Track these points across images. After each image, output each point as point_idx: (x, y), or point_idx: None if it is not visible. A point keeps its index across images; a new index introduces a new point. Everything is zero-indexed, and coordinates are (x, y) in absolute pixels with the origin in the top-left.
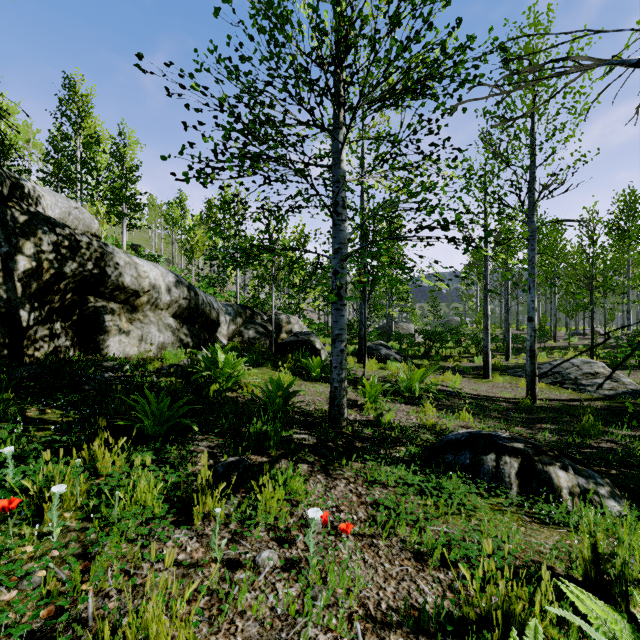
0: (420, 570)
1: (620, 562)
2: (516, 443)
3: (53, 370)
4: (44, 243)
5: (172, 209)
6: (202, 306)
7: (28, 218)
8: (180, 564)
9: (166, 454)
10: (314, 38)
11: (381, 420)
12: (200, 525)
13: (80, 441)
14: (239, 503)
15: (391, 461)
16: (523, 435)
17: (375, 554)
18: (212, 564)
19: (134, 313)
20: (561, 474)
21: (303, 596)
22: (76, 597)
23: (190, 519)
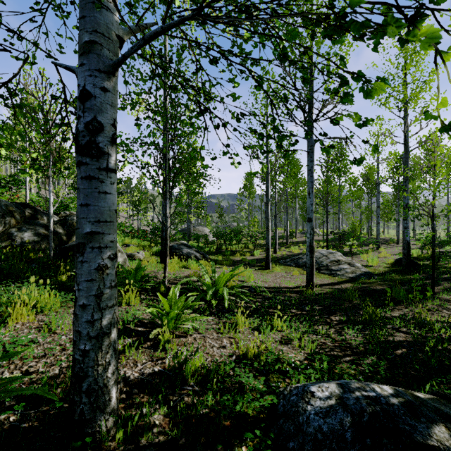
0: None
1: None
2: (436, 429)
3: None
4: None
5: None
6: None
7: None
8: None
9: None
10: None
11: (185, 370)
12: None
13: None
14: None
15: None
16: (335, 339)
17: None
18: None
19: None
20: None
21: None
22: None
23: None
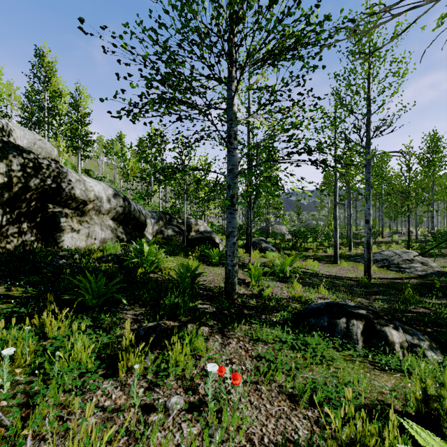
0: (293, 409)
1: (446, 402)
2: (361, 310)
3: (19, 258)
4: (14, 164)
5: (114, 144)
6: (133, 212)
7: (1, 145)
8: (106, 409)
9: (101, 321)
10: (214, 17)
11: (262, 294)
12: (124, 376)
13: (34, 311)
14: (155, 358)
15: (270, 324)
16: (363, 304)
17: (259, 397)
18: (131, 409)
19: (83, 217)
20: (394, 333)
21: (203, 434)
22: (17, 441)
23: (116, 372)
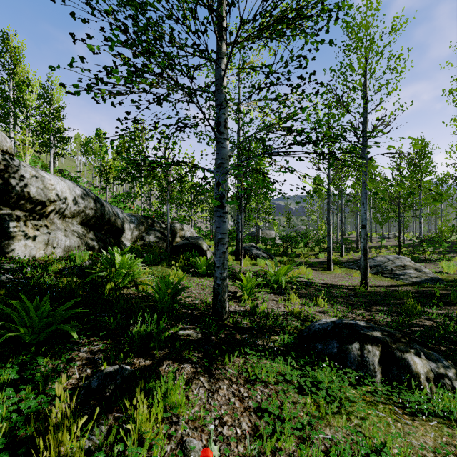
0: None
1: None
2: (374, 332)
3: None
4: None
5: (92, 142)
6: (108, 215)
7: None
8: None
9: (37, 367)
10: None
11: (256, 310)
12: None
13: None
14: (109, 429)
15: (268, 353)
16: (366, 317)
17: None
18: None
19: (41, 220)
20: (417, 360)
21: None
22: None
23: None
